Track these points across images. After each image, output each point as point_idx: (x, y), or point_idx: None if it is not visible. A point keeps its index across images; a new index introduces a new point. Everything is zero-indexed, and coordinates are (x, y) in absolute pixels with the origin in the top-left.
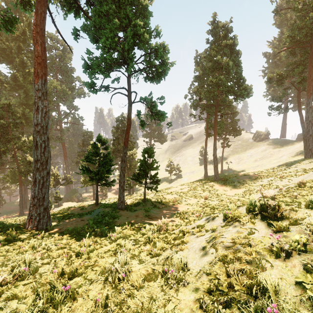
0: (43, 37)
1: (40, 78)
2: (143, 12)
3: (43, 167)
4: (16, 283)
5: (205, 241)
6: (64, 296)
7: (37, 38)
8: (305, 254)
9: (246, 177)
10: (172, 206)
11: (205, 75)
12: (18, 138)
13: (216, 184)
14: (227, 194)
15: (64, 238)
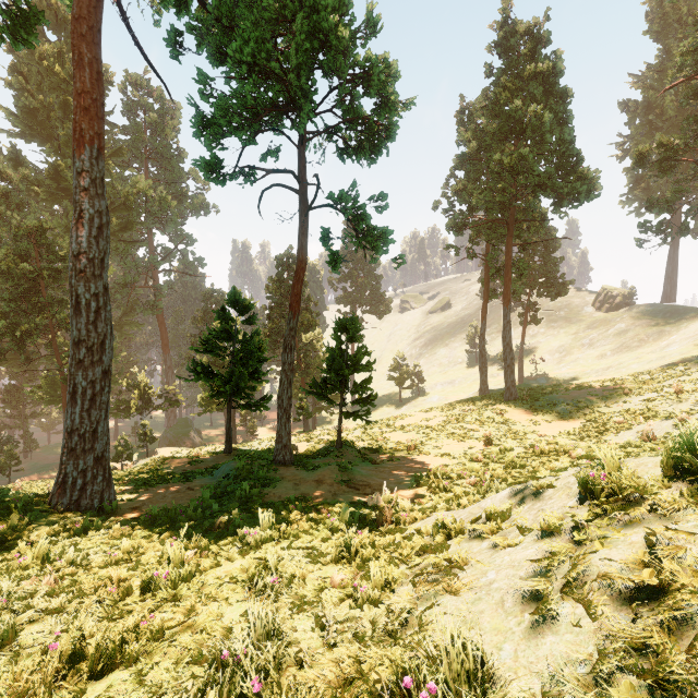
0: (95, 47)
1: (88, 144)
2: None
3: (93, 357)
4: None
5: (531, 569)
6: None
7: (82, 50)
8: None
9: (584, 392)
10: (407, 459)
11: (484, 151)
12: (61, 302)
13: (511, 408)
14: (541, 433)
15: (135, 534)
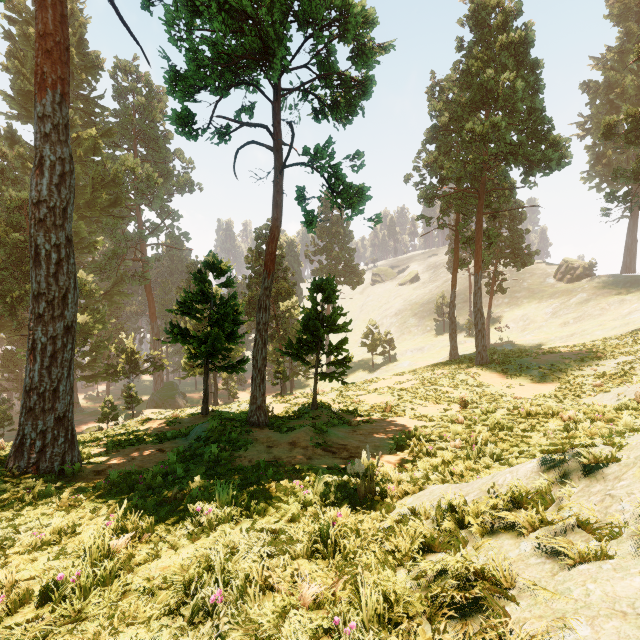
0: None
1: (50, 88)
2: None
3: (53, 311)
4: None
5: None
6: None
7: None
8: None
9: (555, 356)
10: (383, 421)
11: (455, 122)
12: None
13: (483, 371)
14: (516, 396)
15: (84, 504)
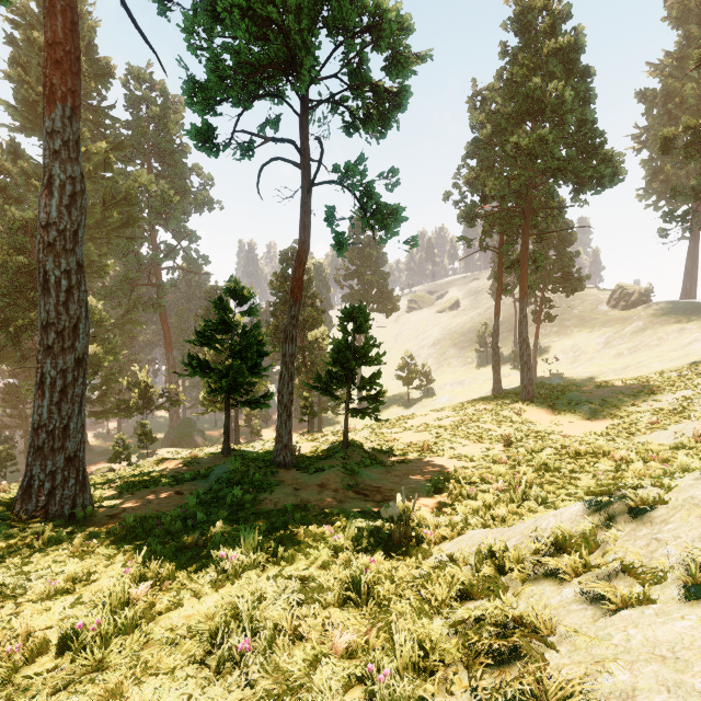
0: None
1: (60, 101)
2: None
3: (63, 343)
4: None
5: None
6: None
7: None
8: None
9: (607, 390)
10: (420, 461)
11: (498, 135)
12: None
13: (529, 407)
14: (565, 434)
15: (98, 551)
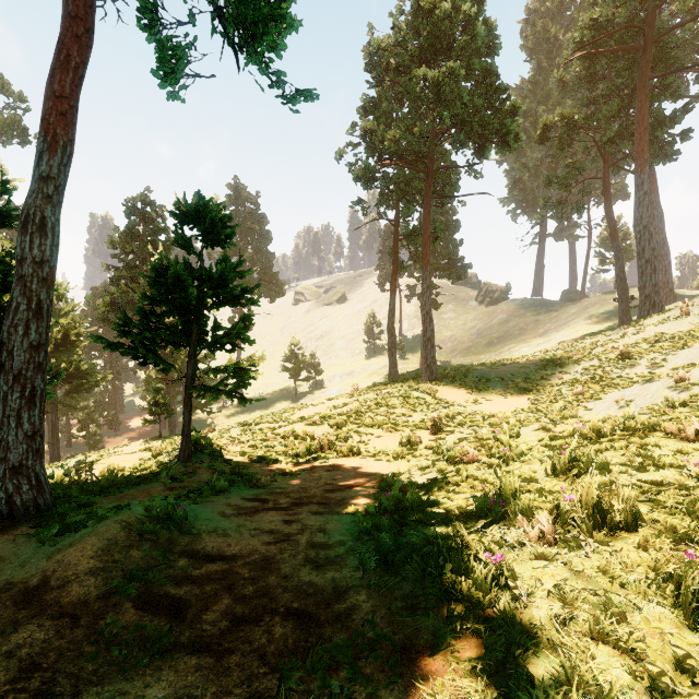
0: None
1: None
2: None
3: None
4: None
5: None
6: None
7: None
8: None
9: (509, 367)
10: (319, 469)
11: (401, 75)
12: None
13: (439, 386)
14: (493, 412)
15: None
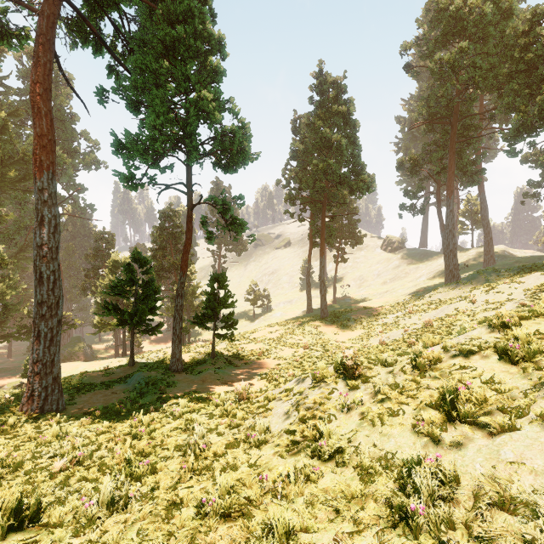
0: (48, 102)
1: (46, 170)
2: (212, 75)
3: (52, 312)
4: (75, 470)
5: (290, 405)
6: (143, 472)
7: (40, 105)
8: (362, 406)
9: (366, 311)
10: (257, 362)
11: (308, 154)
12: None
13: (323, 323)
14: (337, 340)
15: (98, 421)
